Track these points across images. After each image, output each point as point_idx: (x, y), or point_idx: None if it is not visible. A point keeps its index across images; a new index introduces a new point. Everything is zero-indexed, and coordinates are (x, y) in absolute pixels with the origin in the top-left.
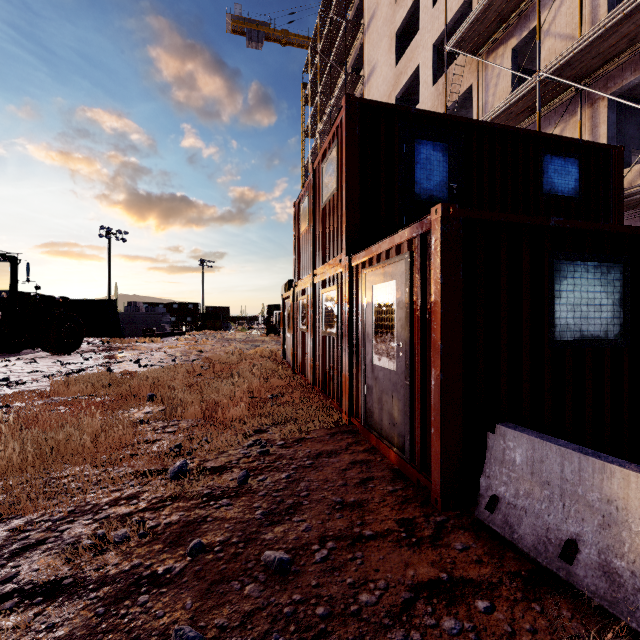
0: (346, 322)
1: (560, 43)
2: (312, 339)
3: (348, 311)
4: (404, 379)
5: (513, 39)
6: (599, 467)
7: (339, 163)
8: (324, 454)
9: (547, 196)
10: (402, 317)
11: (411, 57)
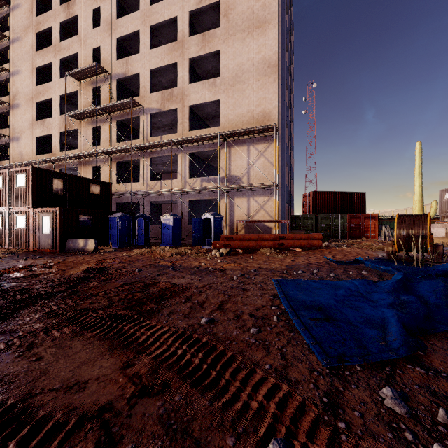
0: (32, 225)
1: (106, 138)
2: (9, 231)
3: (33, 222)
4: (52, 235)
5: (93, 124)
6: (78, 240)
7: (28, 180)
8: (31, 253)
9: (91, 194)
10: (51, 224)
11: (47, 90)
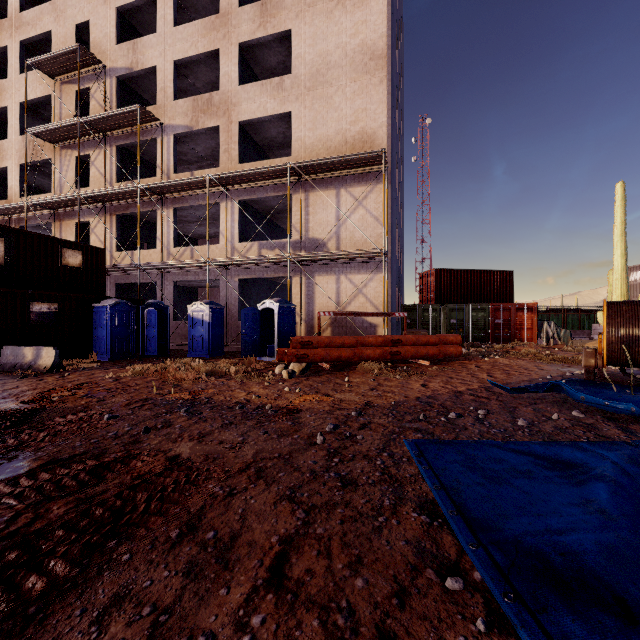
0: None
1: (99, 174)
2: None
3: None
4: None
5: (77, 151)
6: (23, 348)
7: None
8: None
9: (65, 266)
10: None
11: None
